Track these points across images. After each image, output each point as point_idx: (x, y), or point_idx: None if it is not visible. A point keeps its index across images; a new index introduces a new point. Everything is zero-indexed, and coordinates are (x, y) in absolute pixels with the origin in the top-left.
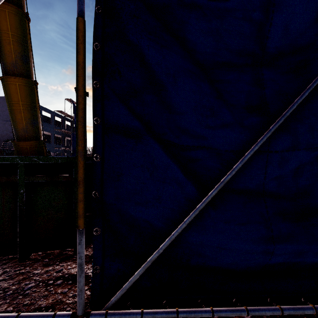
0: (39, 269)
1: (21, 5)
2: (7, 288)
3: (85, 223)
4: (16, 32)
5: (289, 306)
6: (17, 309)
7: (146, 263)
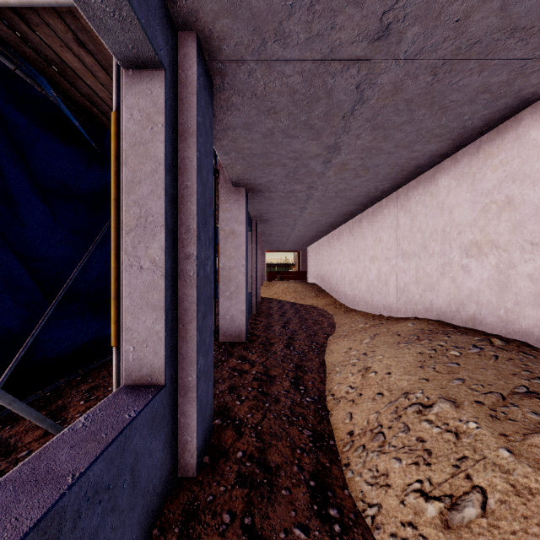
0: None
1: None
2: None
3: None
4: None
5: (100, 360)
6: None
7: (15, 363)
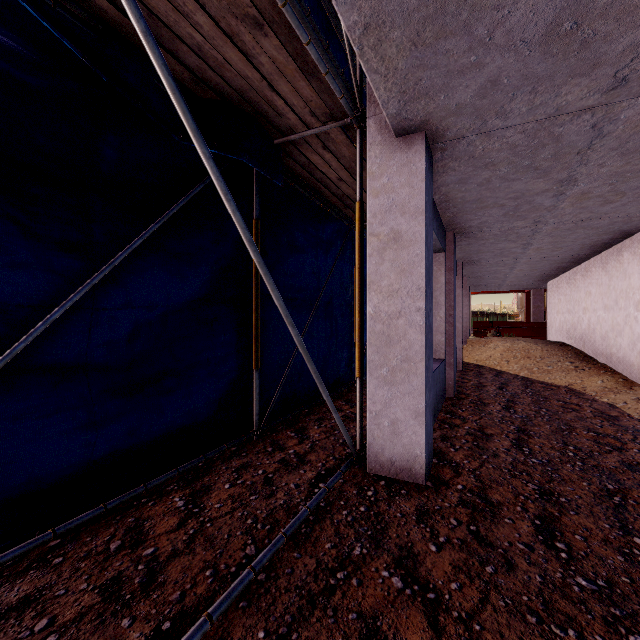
0: None
1: None
2: None
3: None
4: None
5: (117, 498)
6: None
7: None
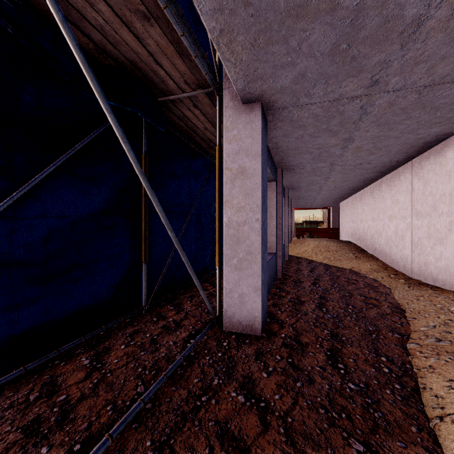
0: None
1: None
2: None
3: None
4: None
5: (35, 361)
6: None
7: None
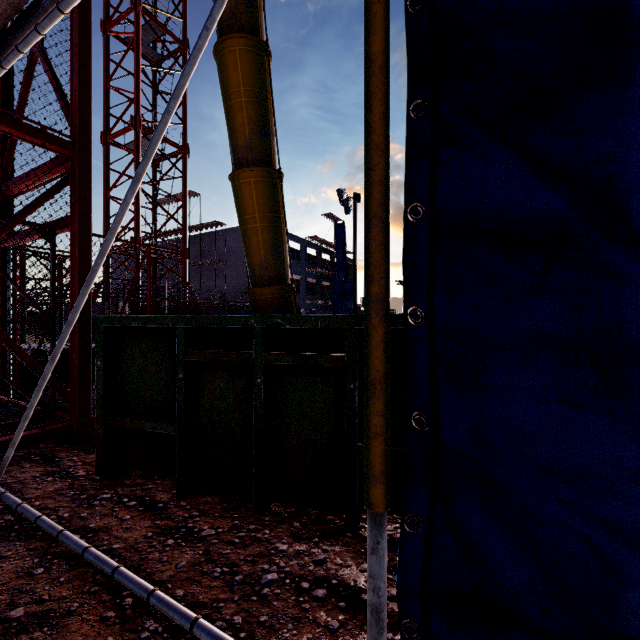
0: (284, 541)
1: (258, 30)
2: (236, 566)
3: (388, 499)
4: (250, 84)
5: None
6: (248, 628)
7: None
